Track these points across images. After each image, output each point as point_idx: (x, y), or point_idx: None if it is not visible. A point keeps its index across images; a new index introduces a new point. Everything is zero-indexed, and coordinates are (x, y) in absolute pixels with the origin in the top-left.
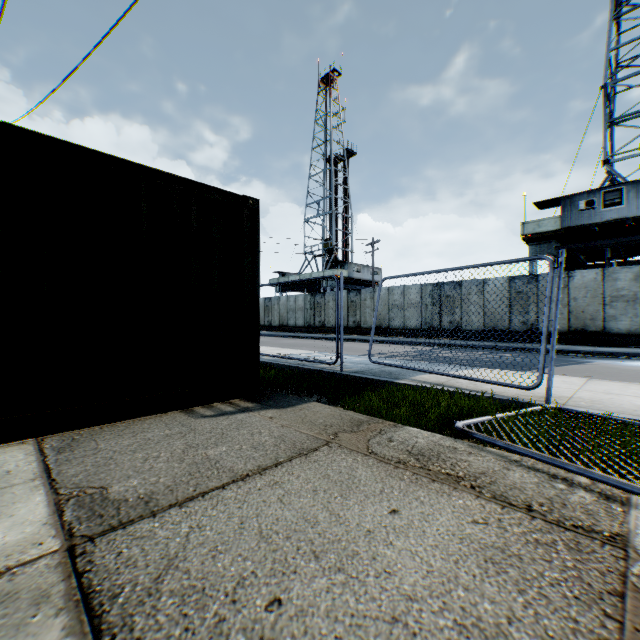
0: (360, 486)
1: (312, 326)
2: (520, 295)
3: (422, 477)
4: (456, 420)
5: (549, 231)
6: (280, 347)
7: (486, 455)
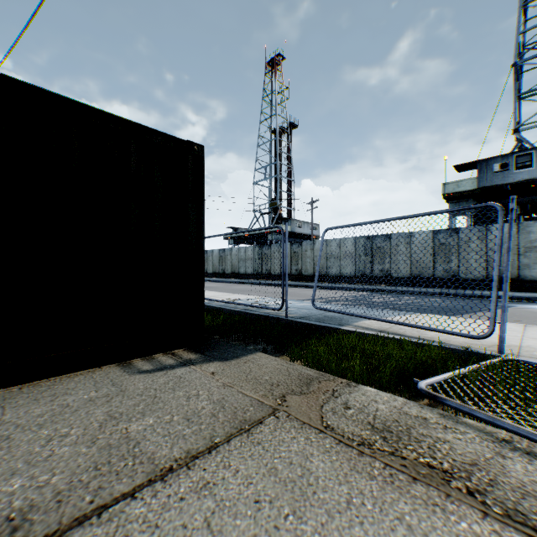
0: (318, 491)
1: (260, 274)
2: (443, 246)
3: (397, 472)
4: (412, 375)
5: (467, 190)
6: (231, 292)
7: (465, 430)
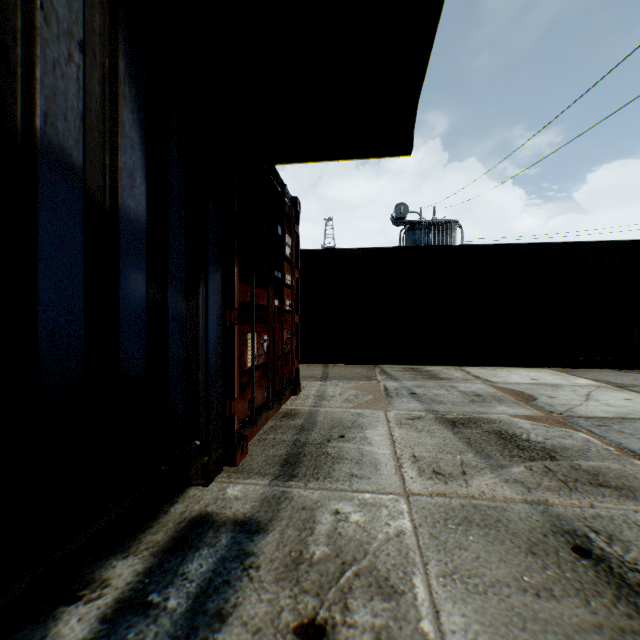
0: None
1: None
2: None
3: None
4: None
5: None
6: None
7: None
